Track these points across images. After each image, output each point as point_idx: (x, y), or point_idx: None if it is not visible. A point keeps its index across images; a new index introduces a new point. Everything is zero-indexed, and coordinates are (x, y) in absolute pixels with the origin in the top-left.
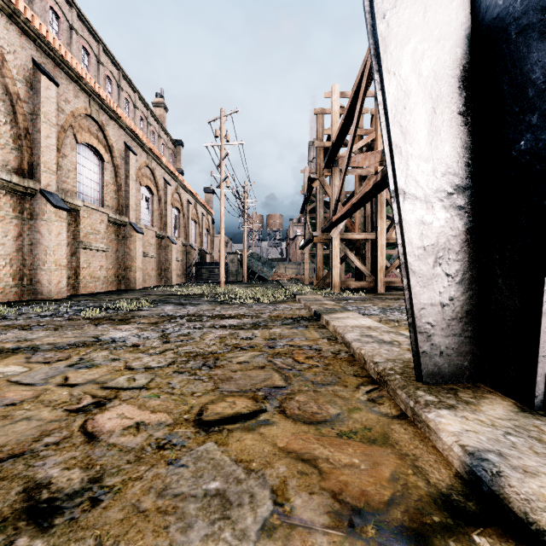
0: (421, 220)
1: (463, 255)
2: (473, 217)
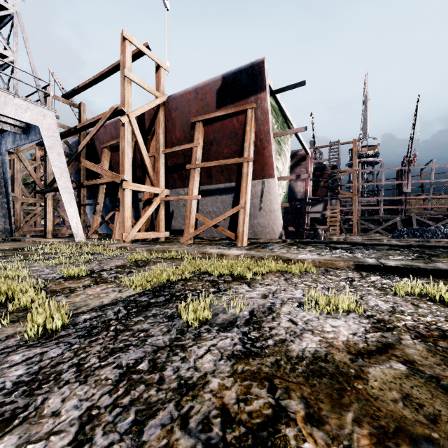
0: (1, 218)
1: (7, 222)
2: (8, 218)
